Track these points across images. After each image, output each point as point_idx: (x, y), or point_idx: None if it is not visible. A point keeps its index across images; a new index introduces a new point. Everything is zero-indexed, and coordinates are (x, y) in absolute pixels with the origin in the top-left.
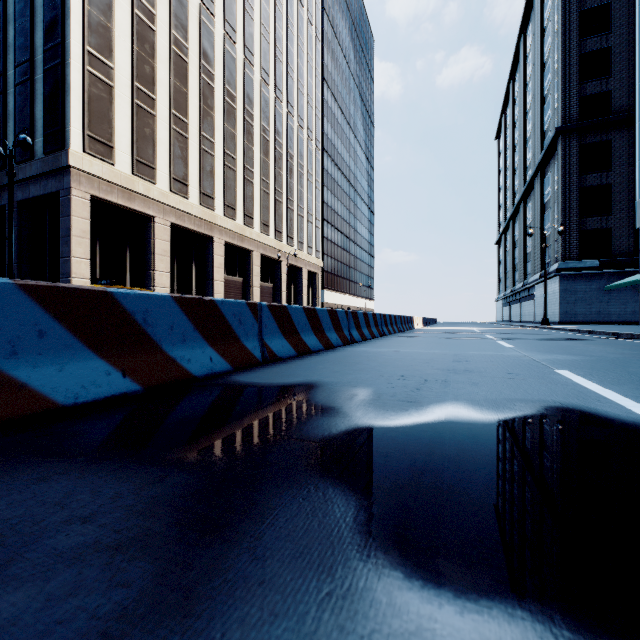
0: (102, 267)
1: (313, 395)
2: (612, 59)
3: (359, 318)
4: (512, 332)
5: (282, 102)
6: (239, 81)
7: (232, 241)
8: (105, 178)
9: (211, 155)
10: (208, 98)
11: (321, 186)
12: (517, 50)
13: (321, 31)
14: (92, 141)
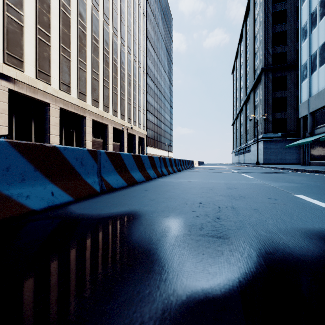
0: (16, 131)
1: (131, 230)
2: (287, 36)
3: (166, 161)
4: (244, 168)
5: (125, 46)
6: (100, 32)
7: (96, 119)
8: (18, 79)
9: (84, 71)
10: (82, 39)
11: (146, 93)
12: (242, 30)
13: (146, 12)
14: (9, 57)
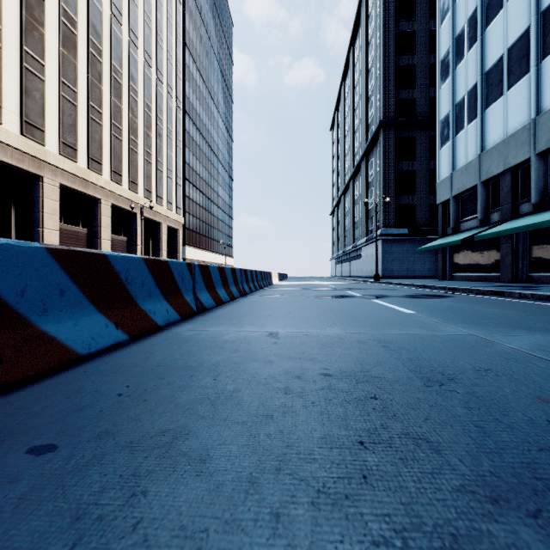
0: None
1: None
2: (416, 75)
3: (212, 274)
4: (363, 287)
5: (138, 48)
6: (82, 6)
7: (72, 185)
8: None
9: (39, 78)
10: (34, 9)
11: (183, 146)
12: (348, 59)
13: None
14: None
